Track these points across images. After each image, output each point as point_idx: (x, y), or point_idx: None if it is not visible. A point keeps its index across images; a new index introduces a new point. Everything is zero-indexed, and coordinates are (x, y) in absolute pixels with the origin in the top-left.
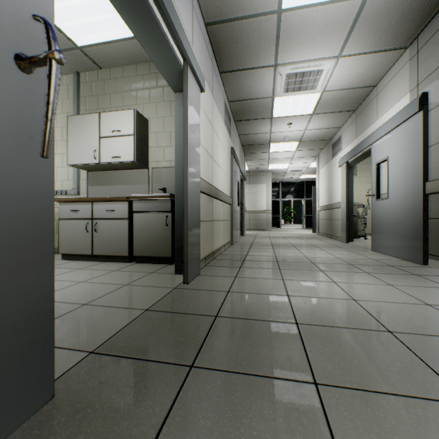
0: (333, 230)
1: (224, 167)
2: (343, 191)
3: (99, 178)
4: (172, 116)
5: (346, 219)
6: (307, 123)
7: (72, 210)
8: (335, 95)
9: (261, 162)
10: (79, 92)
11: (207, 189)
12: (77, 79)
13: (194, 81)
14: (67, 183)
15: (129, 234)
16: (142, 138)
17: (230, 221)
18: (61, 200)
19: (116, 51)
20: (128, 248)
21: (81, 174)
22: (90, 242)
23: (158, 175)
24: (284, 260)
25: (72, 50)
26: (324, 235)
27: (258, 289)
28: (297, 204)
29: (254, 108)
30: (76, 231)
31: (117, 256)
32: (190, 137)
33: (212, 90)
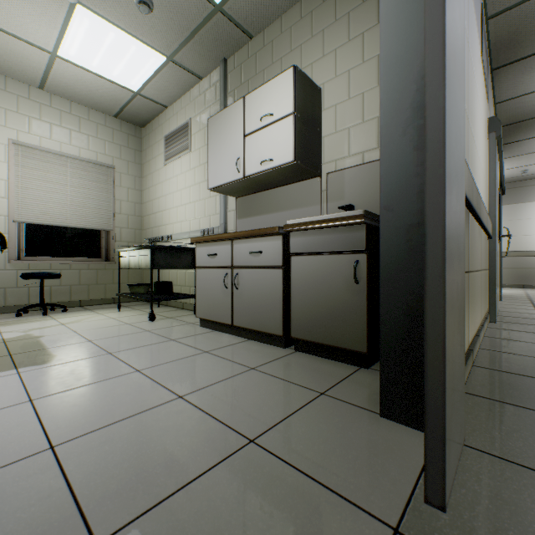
0: None
1: (480, 155)
2: None
3: (249, 206)
4: (365, 63)
5: None
6: None
7: (208, 254)
8: None
9: None
10: (226, 88)
11: (467, 188)
12: (224, 70)
13: None
14: (214, 218)
15: (284, 296)
16: (308, 119)
17: (488, 272)
18: (196, 240)
19: None
20: (282, 322)
21: (229, 203)
22: (229, 304)
23: (338, 185)
24: None
25: (211, 18)
26: None
27: None
28: None
29: None
30: (213, 286)
31: (266, 333)
32: None
33: None
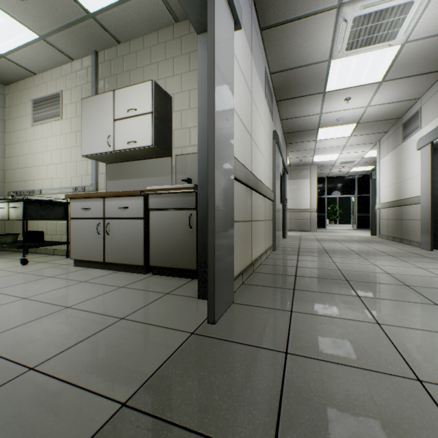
0: (404, 233)
1: (265, 154)
2: (424, 181)
3: (118, 171)
4: None
5: (431, 219)
6: (372, 95)
7: (82, 208)
8: (421, 47)
9: (305, 154)
10: (97, 75)
11: (244, 177)
12: (96, 60)
13: (225, 5)
14: (86, 178)
15: (145, 238)
16: (163, 117)
17: (272, 221)
18: (71, 196)
19: (133, 14)
20: (143, 256)
21: (100, 167)
22: (101, 246)
23: (183, 164)
24: (356, 278)
25: (85, 20)
26: (388, 238)
27: (342, 349)
28: (343, 202)
29: (302, 79)
30: (87, 233)
31: (131, 265)
32: (218, 87)
33: (251, 47)
